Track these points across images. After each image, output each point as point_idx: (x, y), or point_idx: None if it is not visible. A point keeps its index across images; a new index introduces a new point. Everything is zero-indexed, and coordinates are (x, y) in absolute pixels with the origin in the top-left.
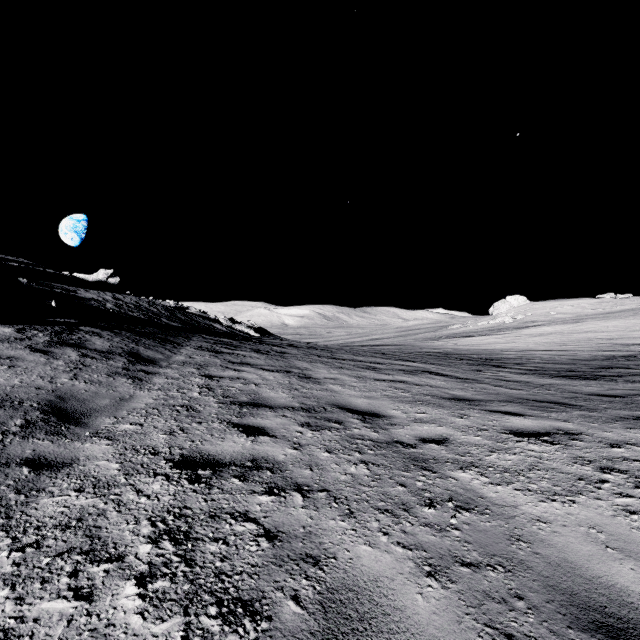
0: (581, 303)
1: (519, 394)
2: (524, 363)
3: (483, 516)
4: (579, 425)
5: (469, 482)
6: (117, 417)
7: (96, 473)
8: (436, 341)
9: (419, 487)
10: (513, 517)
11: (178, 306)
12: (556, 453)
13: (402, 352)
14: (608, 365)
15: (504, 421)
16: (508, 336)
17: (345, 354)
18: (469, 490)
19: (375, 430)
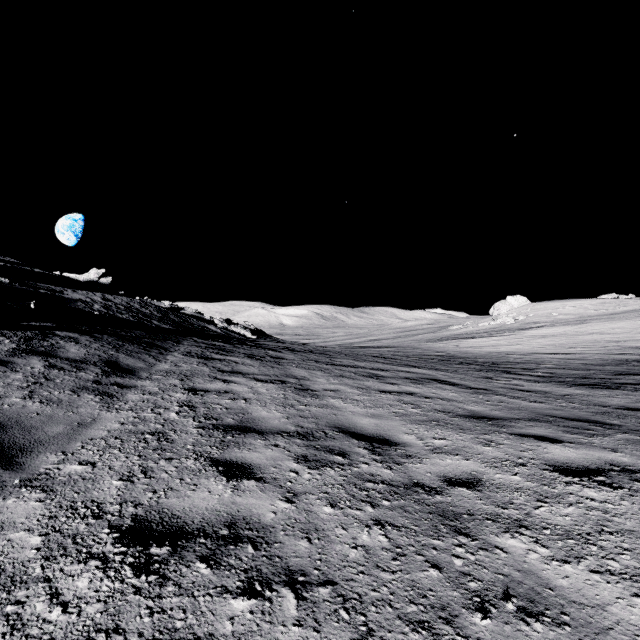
0: (583, 304)
1: (542, 409)
2: (534, 368)
3: (562, 630)
4: (634, 457)
5: (524, 557)
6: (66, 452)
7: (2, 556)
8: (437, 343)
9: (459, 569)
10: (606, 630)
11: (173, 306)
12: (623, 503)
13: (404, 355)
14: (625, 371)
15: (542, 451)
16: (511, 338)
17: (345, 359)
18: (528, 573)
19: (388, 465)
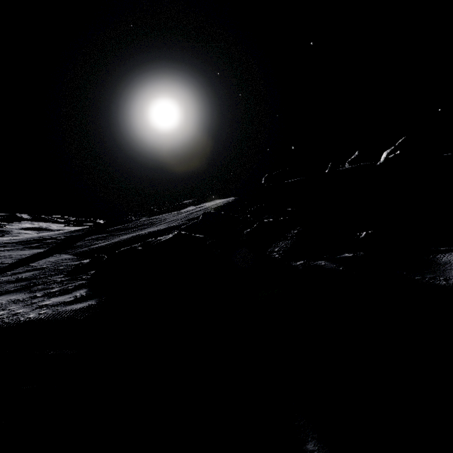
0: None
1: None
2: None
3: None
4: None
5: None
6: None
7: None
8: None
9: None
10: None
11: None
12: None
13: None
14: None
15: None
16: None
17: None
18: None
19: None
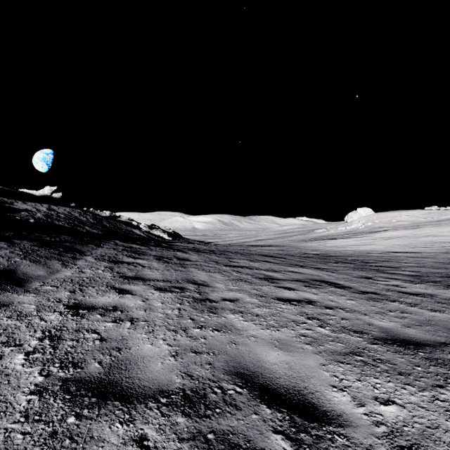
0: (414, 213)
1: None
2: (399, 267)
3: None
4: None
5: None
6: None
7: None
8: (309, 242)
9: None
10: None
11: (112, 215)
12: None
13: (287, 254)
14: None
15: None
16: (365, 239)
17: (241, 259)
18: None
19: None
